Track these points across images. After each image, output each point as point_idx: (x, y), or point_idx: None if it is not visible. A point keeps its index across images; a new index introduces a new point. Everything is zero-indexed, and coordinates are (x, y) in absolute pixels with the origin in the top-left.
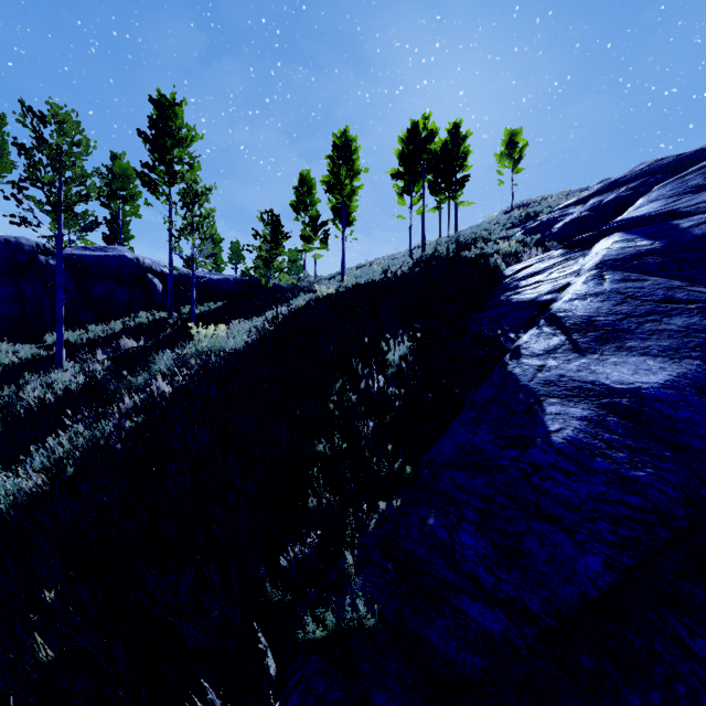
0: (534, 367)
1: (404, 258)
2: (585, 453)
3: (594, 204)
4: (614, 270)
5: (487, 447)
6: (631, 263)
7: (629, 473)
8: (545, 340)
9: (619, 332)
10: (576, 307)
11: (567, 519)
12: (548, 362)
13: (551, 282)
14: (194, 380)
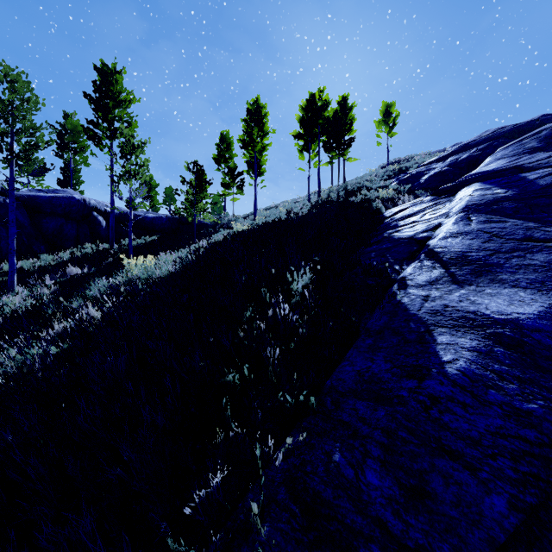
0: (420, 297)
1: (303, 202)
2: (479, 385)
3: (452, 161)
4: (479, 213)
5: (385, 376)
6: (491, 207)
7: (522, 406)
8: (427, 272)
9: (490, 266)
10: (450, 243)
11: (469, 455)
12: (432, 292)
13: (425, 223)
14: (122, 306)
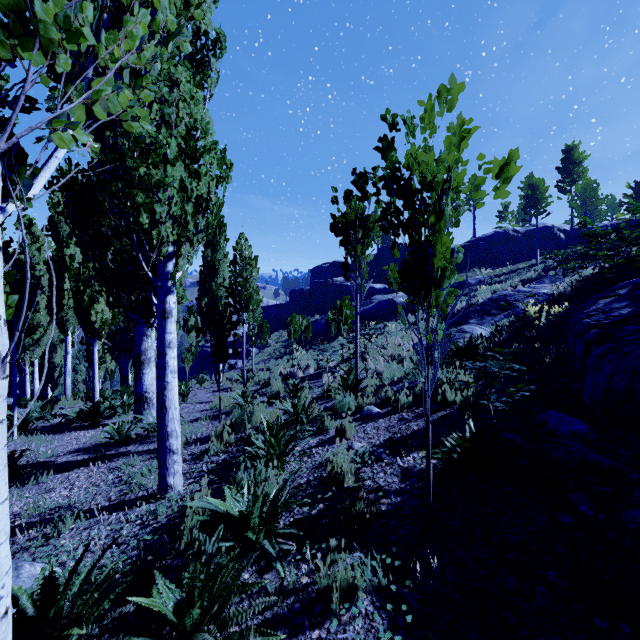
0: None
1: None
2: None
3: None
4: None
5: None
6: None
7: None
8: None
9: None
10: None
11: None
12: None
13: None
14: None
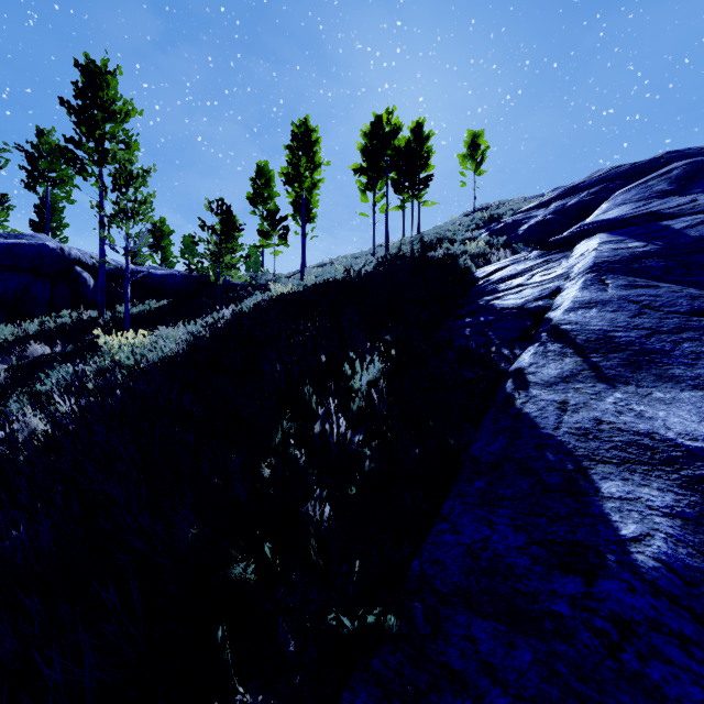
0: (553, 405)
1: (367, 257)
2: (701, 593)
3: (557, 207)
4: (614, 274)
5: (518, 561)
6: (631, 266)
7: None
8: (555, 362)
9: (651, 354)
10: (583, 318)
11: None
12: (570, 396)
13: (536, 286)
14: (85, 412)
